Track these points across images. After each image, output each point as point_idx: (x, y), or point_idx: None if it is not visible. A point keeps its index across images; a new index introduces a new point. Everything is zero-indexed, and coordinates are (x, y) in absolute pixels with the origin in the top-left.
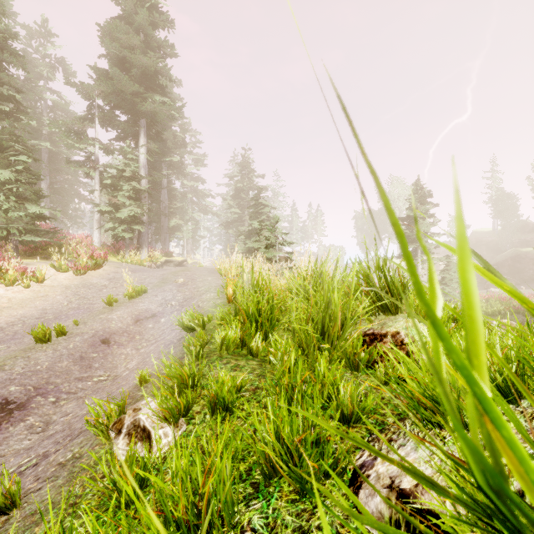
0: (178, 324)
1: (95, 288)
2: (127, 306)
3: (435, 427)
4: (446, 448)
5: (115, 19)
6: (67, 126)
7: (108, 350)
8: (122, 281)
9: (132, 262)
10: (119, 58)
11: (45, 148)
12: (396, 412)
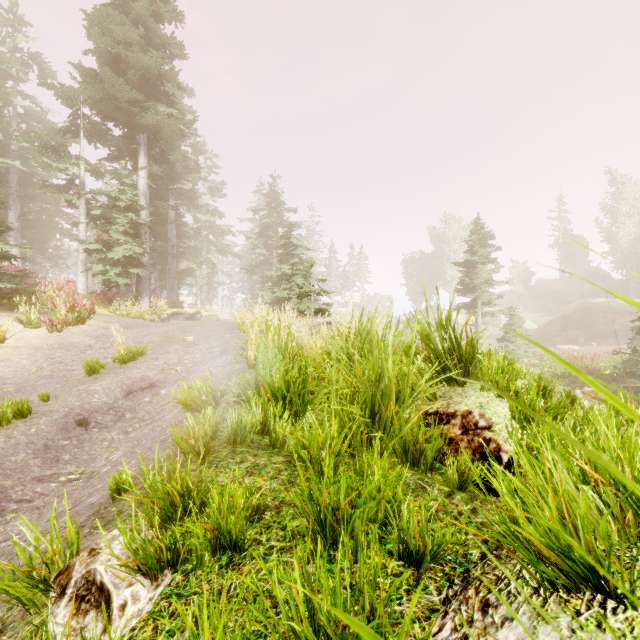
0: (179, 401)
1: (76, 349)
2: (116, 373)
3: (559, 588)
4: (587, 636)
5: (106, 6)
6: (41, 139)
7: (85, 434)
8: (113, 340)
9: (128, 315)
10: (112, 56)
11: (14, 167)
12: (481, 538)
